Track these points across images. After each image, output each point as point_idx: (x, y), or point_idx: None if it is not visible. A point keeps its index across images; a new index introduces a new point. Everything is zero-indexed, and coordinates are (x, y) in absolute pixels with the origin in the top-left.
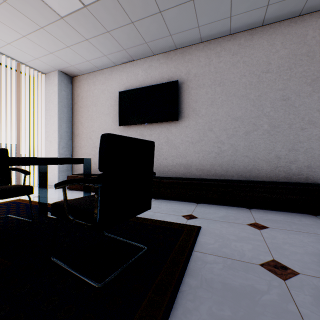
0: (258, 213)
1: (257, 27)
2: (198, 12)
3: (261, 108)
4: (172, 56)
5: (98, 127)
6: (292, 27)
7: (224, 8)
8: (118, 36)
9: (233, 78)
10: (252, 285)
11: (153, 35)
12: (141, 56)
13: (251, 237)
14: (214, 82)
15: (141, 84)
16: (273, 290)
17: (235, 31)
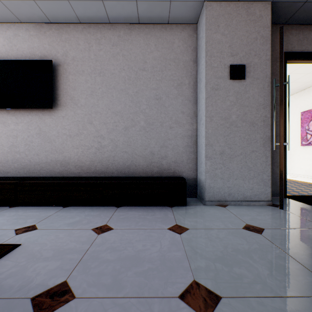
0: (121, 212)
1: (135, 23)
2: None
3: (138, 104)
4: (46, 30)
5: None
6: (163, 32)
7: None
8: None
9: (113, 70)
10: None
11: None
12: (1, 19)
13: (75, 248)
14: (94, 71)
15: (3, 56)
16: None
17: (115, 21)
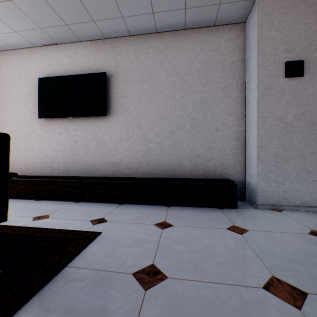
0: (174, 211)
1: (180, 29)
2: (118, 0)
3: (184, 108)
4: (101, 45)
5: (13, 119)
6: (209, 35)
7: (145, 1)
8: (27, 9)
9: (160, 77)
10: (104, 305)
11: (72, 16)
12: (65, 40)
13: (148, 239)
14: (142, 79)
15: (66, 72)
16: (124, 307)
17: (161, 30)
